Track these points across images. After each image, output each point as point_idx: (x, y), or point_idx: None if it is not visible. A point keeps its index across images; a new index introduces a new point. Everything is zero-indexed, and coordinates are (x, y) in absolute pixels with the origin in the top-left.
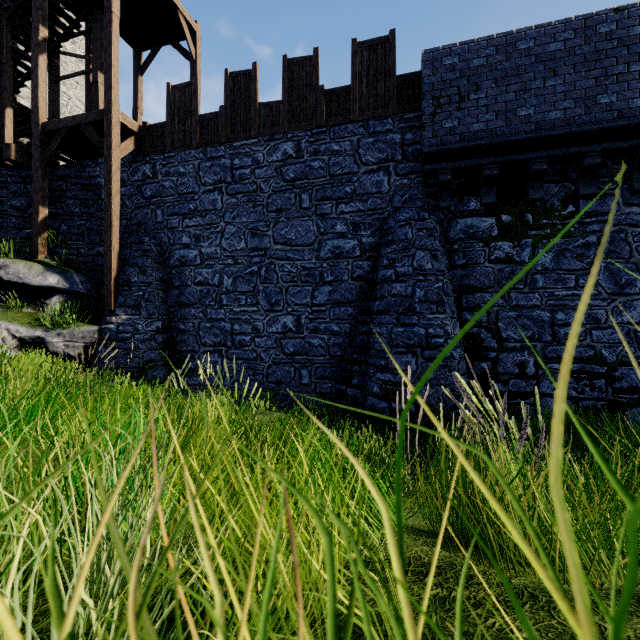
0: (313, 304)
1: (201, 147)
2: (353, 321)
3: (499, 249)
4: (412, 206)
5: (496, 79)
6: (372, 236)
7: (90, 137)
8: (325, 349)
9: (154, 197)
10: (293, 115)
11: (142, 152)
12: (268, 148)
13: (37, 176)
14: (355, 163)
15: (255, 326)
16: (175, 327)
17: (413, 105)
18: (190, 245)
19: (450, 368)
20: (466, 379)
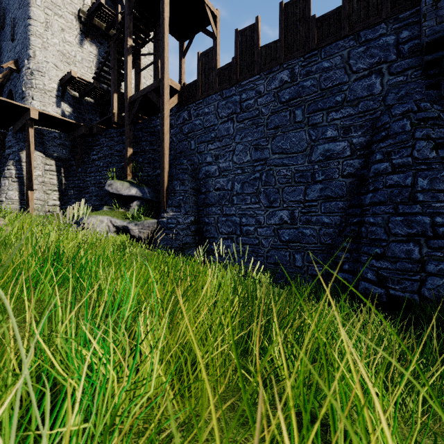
0: (305, 200)
1: (219, 91)
2: (343, 214)
3: None
4: (408, 101)
5: None
6: (363, 136)
7: (153, 99)
8: (316, 238)
9: (189, 133)
10: (288, 48)
11: (182, 104)
12: (267, 80)
13: (127, 130)
14: (345, 74)
15: (257, 219)
16: (202, 221)
17: (410, 2)
18: (212, 162)
19: None
20: None
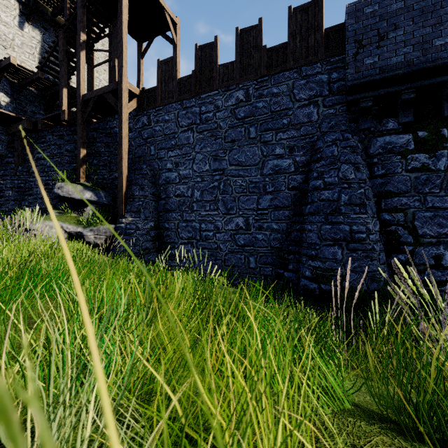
0: (258, 209)
1: (179, 101)
2: (289, 221)
3: (415, 160)
4: (337, 130)
5: (413, 17)
6: (304, 155)
7: (110, 101)
8: (267, 242)
9: (149, 138)
10: (243, 70)
11: (141, 108)
12: (225, 96)
13: (79, 129)
14: (290, 101)
15: (216, 225)
16: (162, 226)
17: (338, 50)
18: (172, 169)
19: (371, 258)
20: (386, 268)
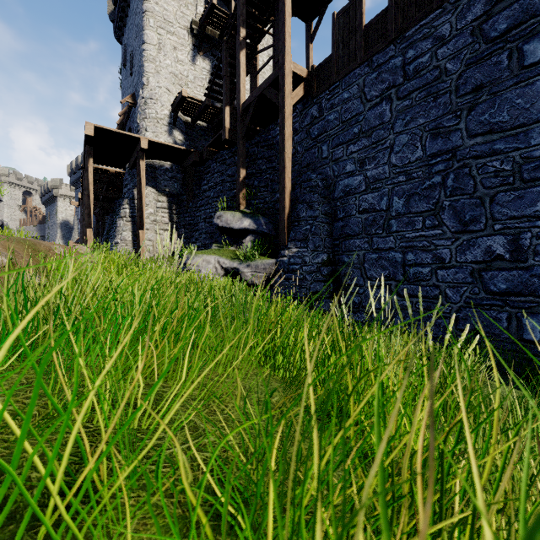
0: None
1: (366, 61)
2: None
3: None
4: None
5: None
6: None
7: (270, 97)
8: None
9: (320, 135)
10: None
11: (310, 96)
12: (458, 10)
13: (239, 146)
14: None
15: (437, 254)
16: (339, 260)
17: None
18: (354, 172)
19: None
20: None
